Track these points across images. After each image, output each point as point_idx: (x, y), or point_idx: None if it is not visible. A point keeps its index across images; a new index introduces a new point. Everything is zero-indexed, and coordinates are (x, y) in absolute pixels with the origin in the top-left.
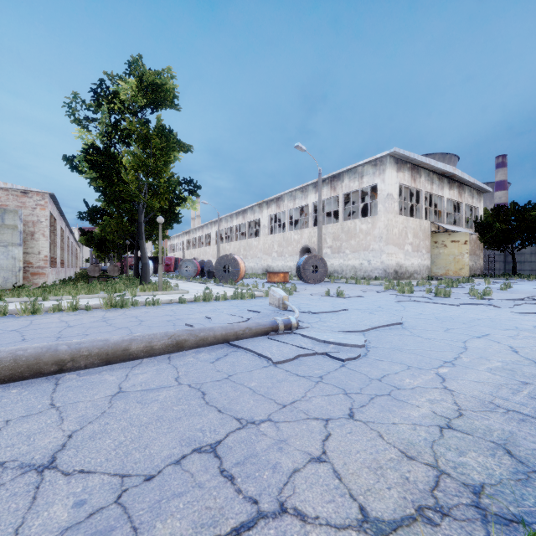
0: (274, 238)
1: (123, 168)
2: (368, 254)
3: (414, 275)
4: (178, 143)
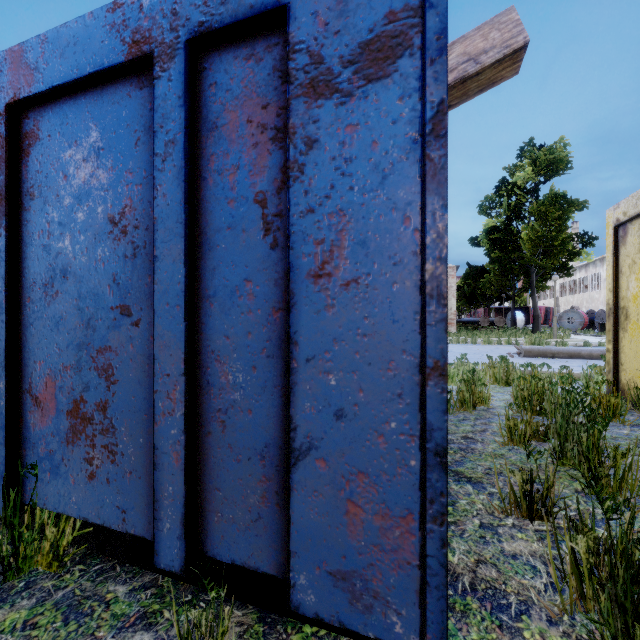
0: None
1: (520, 241)
2: None
3: None
4: (572, 204)
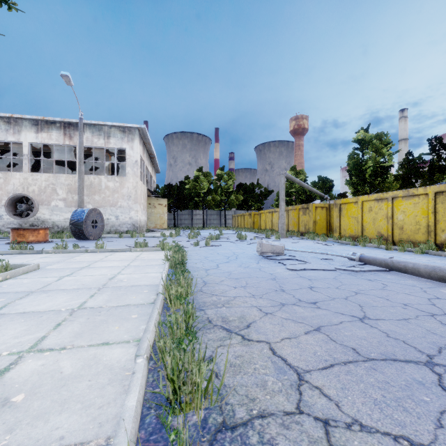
0: None
1: None
2: (116, 210)
3: (144, 229)
4: None
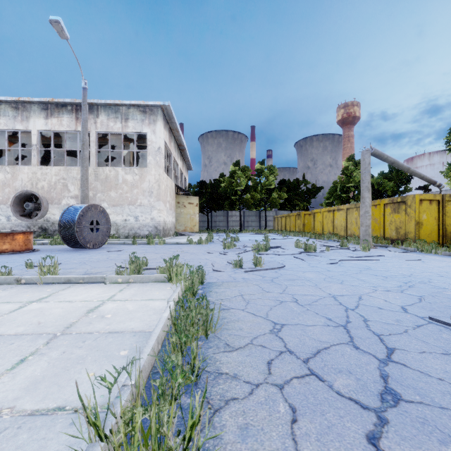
0: None
1: None
2: (136, 209)
3: (170, 232)
4: None
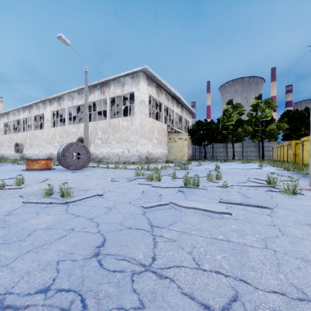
0: (56, 130)
1: None
2: (128, 144)
3: (159, 160)
4: None
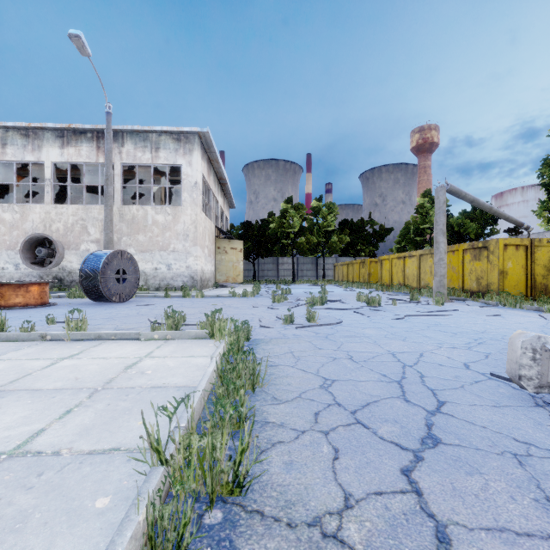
0: None
1: None
2: (168, 255)
3: (209, 283)
4: None
